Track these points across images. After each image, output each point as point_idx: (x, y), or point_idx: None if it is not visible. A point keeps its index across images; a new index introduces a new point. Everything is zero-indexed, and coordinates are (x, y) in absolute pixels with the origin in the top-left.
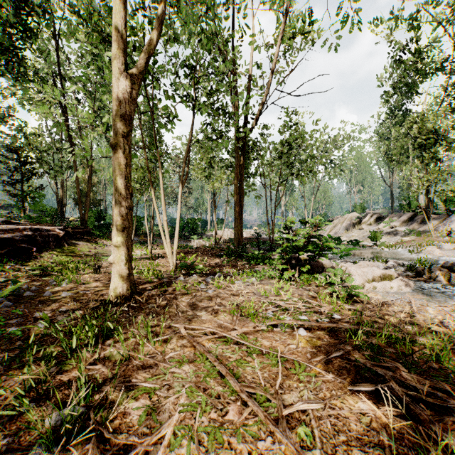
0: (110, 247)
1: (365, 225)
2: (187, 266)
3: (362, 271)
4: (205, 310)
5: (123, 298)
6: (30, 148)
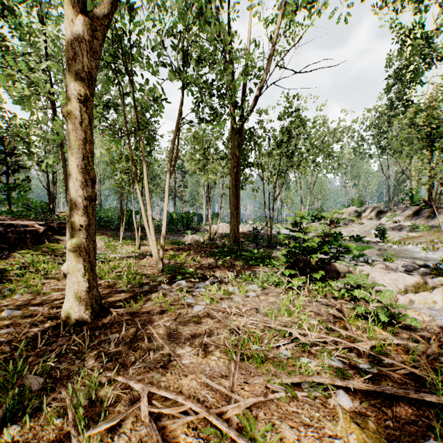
0: (98, 243)
1: (365, 220)
2: (174, 270)
3: (390, 278)
4: (190, 343)
5: (79, 321)
6: (16, 139)
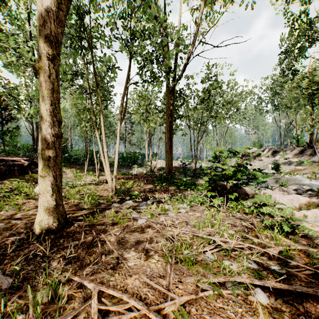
0: (68, 174)
1: (264, 157)
2: (123, 193)
3: (287, 198)
4: (135, 249)
5: (48, 231)
6: (8, 97)
